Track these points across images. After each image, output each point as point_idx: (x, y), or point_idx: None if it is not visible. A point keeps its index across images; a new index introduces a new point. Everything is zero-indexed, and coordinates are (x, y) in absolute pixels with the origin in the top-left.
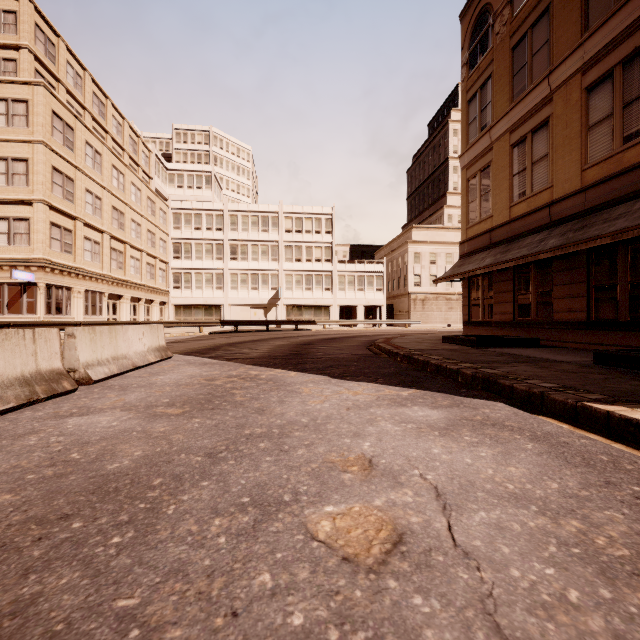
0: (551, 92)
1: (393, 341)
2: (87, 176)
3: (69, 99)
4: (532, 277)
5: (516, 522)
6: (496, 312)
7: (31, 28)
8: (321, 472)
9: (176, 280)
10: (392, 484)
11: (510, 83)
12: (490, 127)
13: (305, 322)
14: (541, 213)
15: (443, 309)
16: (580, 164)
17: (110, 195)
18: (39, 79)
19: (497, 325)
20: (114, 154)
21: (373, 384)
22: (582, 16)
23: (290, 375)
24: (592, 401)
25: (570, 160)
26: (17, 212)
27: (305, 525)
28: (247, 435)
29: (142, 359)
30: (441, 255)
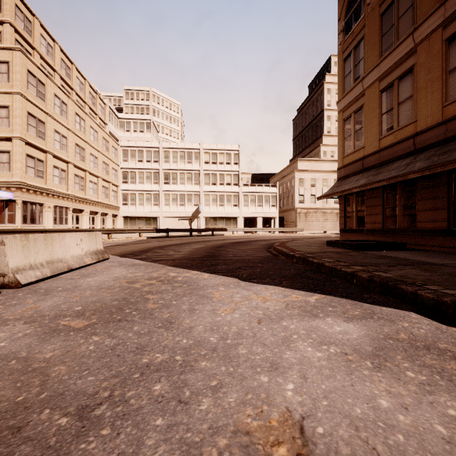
0: (415, 45)
1: (287, 244)
2: (55, 120)
3: (42, 63)
4: (398, 194)
5: None
6: (367, 222)
7: (12, 8)
8: None
9: (124, 199)
10: None
11: (379, 42)
12: (362, 78)
13: (219, 229)
14: (406, 143)
15: (320, 220)
16: (441, 101)
17: (74, 135)
18: (17, 45)
19: (368, 232)
20: (77, 105)
21: (279, 288)
22: None
23: (203, 277)
24: None
25: (432, 99)
26: (0, 146)
27: None
28: (143, 367)
29: (78, 262)
30: (319, 180)
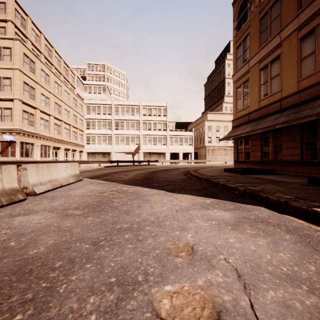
0: (281, 41)
1: (198, 171)
2: (42, 87)
3: (33, 47)
4: (271, 138)
5: (296, 300)
6: (251, 156)
7: (13, 11)
8: (162, 257)
9: (88, 140)
10: (208, 266)
11: (259, 37)
12: (248, 60)
13: (153, 161)
14: (276, 104)
15: (223, 154)
16: (297, 78)
17: (54, 96)
18: (17, 37)
19: (252, 163)
20: (56, 76)
21: (190, 195)
22: (298, 1)
23: (144, 190)
24: (317, 207)
25: (291, 76)
26: (5, 105)
27: (152, 303)
28: (118, 229)
29: (66, 181)
30: (222, 127)
